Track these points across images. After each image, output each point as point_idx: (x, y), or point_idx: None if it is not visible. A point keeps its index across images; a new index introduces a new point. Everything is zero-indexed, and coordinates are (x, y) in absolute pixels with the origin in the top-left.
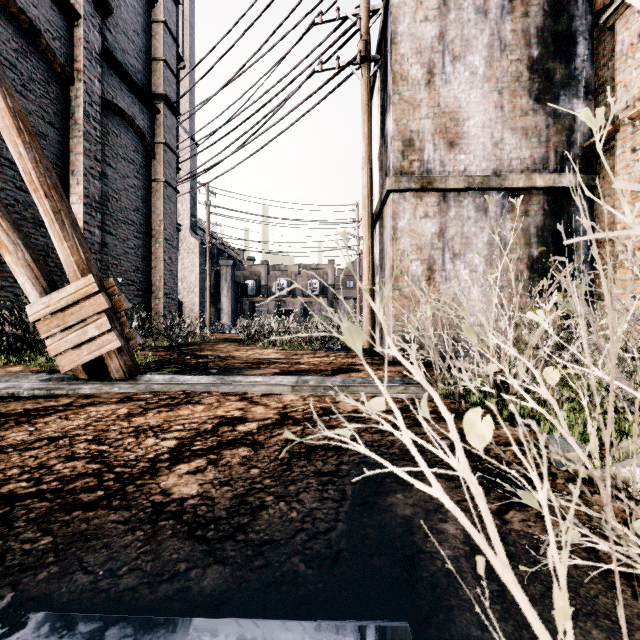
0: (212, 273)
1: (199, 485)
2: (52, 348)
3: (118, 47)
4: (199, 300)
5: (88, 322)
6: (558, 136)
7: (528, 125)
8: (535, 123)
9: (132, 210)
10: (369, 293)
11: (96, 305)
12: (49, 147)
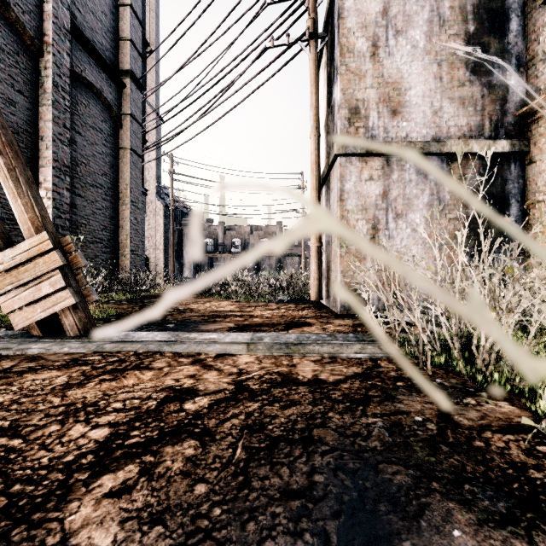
0: (176, 232)
1: (119, 523)
2: (6, 305)
3: (87, 25)
4: (164, 256)
5: (42, 279)
6: (492, 105)
7: (465, 95)
8: (471, 93)
9: (100, 174)
10: (317, 250)
11: (50, 262)
12: (19, 113)
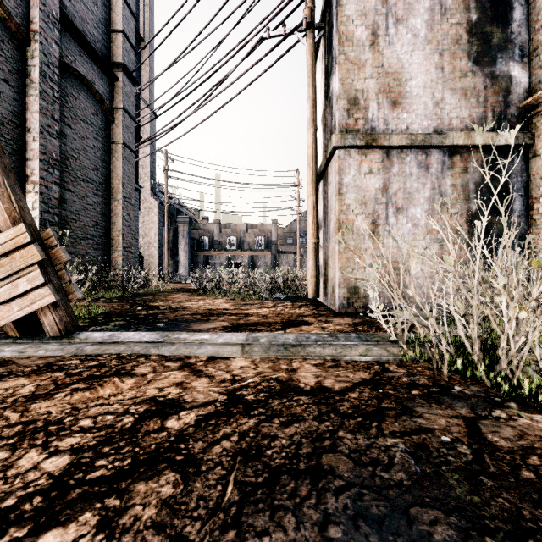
0: (171, 230)
1: None
2: None
3: (77, 15)
4: (158, 253)
5: (19, 275)
6: (495, 97)
7: (467, 86)
8: (474, 84)
9: (91, 169)
10: (314, 246)
11: (28, 257)
12: (4, 103)
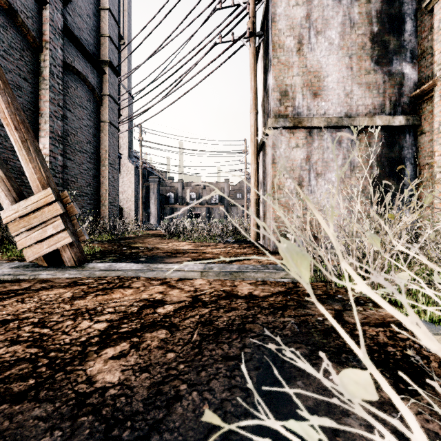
0: (144, 188)
1: (121, 371)
2: (20, 243)
3: (75, 26)
4: (134, 207)
5: (47, 223)
6: (392, 89)
7: (370, 81)
8: (375, 79)
9: (86, 142)
10: (255, 202)
11: (53, 211)
12: (24, 96)
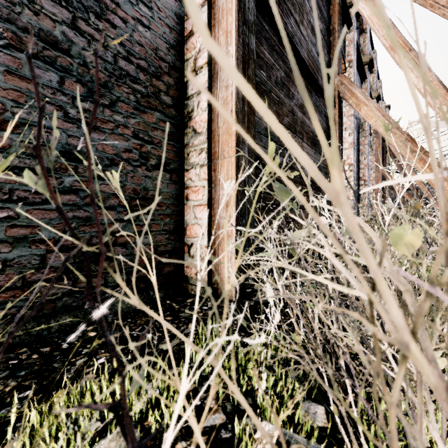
0: None
1: None
2: None
3: None
4: None
5: None
6: None
7: None
8: None
9: None
10: None
11: None
12: None
